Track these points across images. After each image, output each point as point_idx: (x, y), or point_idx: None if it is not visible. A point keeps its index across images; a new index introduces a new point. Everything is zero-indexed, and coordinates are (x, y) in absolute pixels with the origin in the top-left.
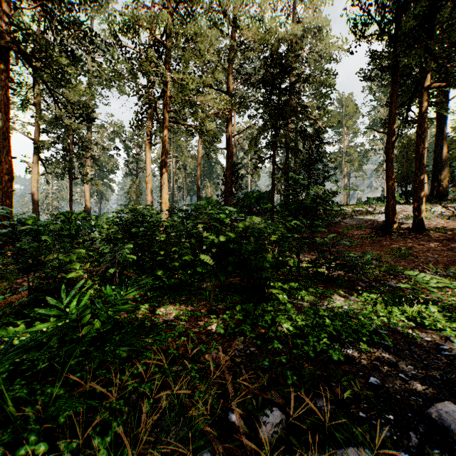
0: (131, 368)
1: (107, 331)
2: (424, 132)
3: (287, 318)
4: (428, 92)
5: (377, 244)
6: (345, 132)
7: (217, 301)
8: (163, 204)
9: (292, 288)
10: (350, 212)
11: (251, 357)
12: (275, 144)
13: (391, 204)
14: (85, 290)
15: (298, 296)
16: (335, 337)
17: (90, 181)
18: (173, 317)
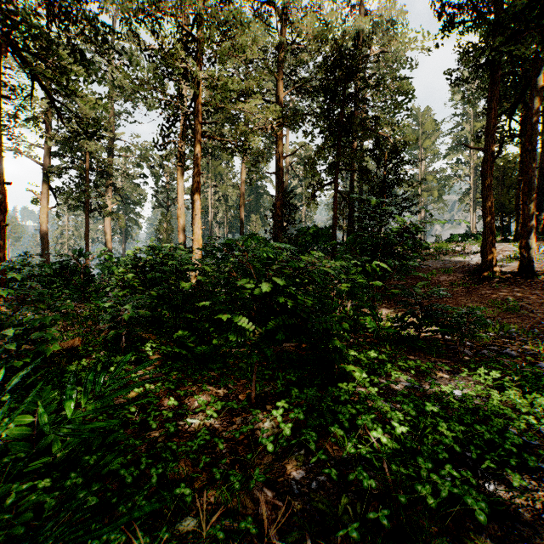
0: (96, 539)
1: (84, 441)
2: (534, 147)
3: (371, 414)
4: (540, 95)
5: (473, 293)
6: (421, 155)
7: (263, 383)
8: (195, 242)
9: (371, 358)
10: (432, 252)
11: (321, 505)
12: (337, 167)
13: (489, 241)
14: (81, 358)
15: (382, 373)
16: (455, 452)
17: (110, 215)
18: (196, 408)
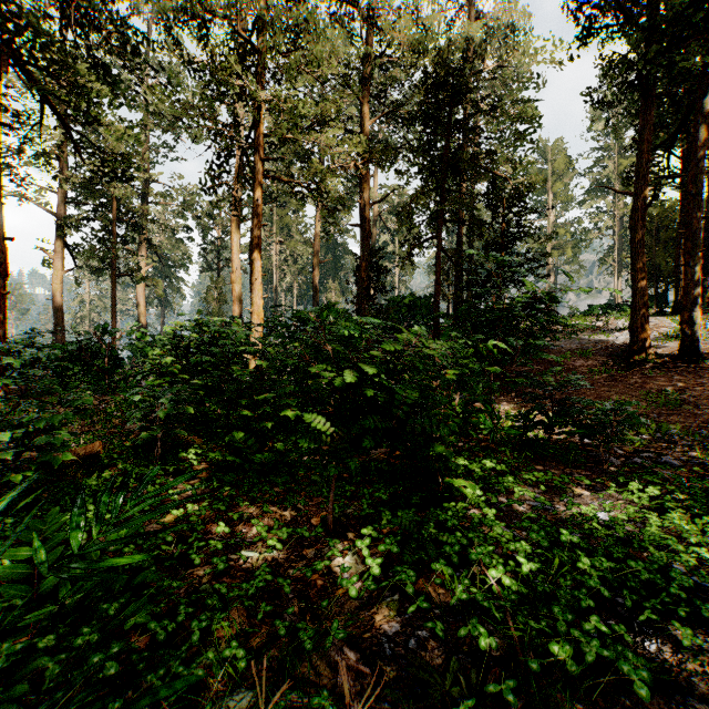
0: None
1: (102, 582)
2: (699, 190)
3: (488, 544)
4: (707, 123)
5: (619, 382)
6: (550, 202)
7: (343, 502)
8: (254, 315)
9: (486, 469)
10: (565, 329)
11: (422, 672)
12: (441, 217)
13: (641, 314)
14: (104, 469)
15: (502, 489)
16: (602, 597)
17: (144, 280)
18: (254, 536)
